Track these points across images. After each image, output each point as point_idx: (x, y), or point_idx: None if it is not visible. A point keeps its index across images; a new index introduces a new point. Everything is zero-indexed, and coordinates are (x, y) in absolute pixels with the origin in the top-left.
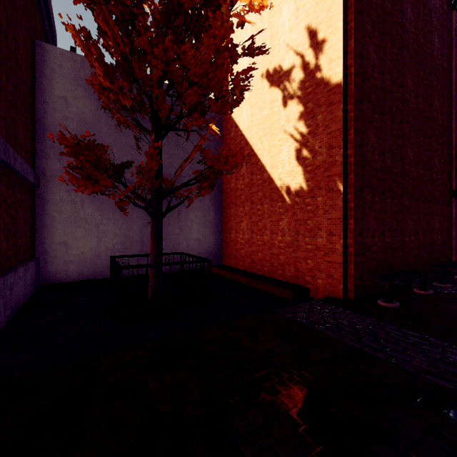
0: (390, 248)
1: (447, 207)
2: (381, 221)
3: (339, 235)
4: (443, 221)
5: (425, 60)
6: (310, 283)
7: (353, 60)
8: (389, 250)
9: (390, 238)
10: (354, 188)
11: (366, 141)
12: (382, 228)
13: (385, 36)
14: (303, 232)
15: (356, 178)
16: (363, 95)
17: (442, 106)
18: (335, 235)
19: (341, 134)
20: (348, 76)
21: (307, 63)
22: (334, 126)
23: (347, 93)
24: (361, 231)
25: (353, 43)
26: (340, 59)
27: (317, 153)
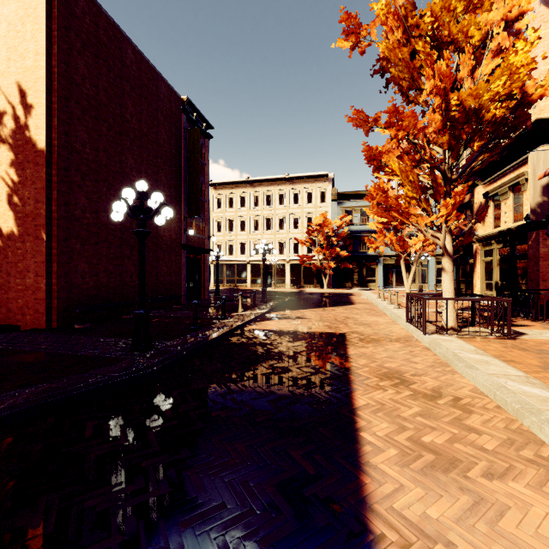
0: (106, 286)
1: (176, 256)
2: (95, 265)
3: (43, 276)
4: (172, 266)
5: (150, 146)
6: (21, 320)
7: (57, 135)
8: (105, 288)
9: (107, 278)
10: (58, 238)
11: (75, 202)
12: (96, 271)
13: (99, 121)
14: (14, 274)
15: (61, 230)
16: (70, 164)
17: (170, 182)
18: (40, 276)
19: (45, 193)
20: (53, 147)
21: (18, 117)
22: (40, 184)
23: (52, 159)
24: (68, 273)
25: (56, 122)
26: (44, 130)
27: (27, 203)
